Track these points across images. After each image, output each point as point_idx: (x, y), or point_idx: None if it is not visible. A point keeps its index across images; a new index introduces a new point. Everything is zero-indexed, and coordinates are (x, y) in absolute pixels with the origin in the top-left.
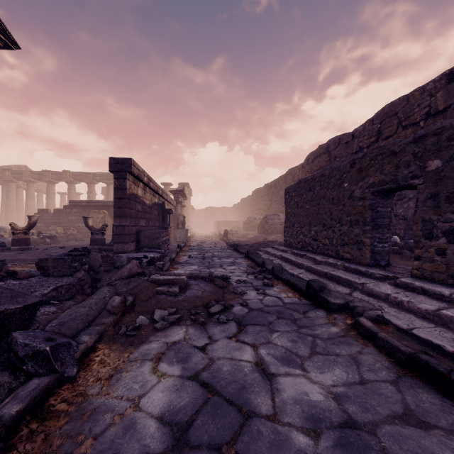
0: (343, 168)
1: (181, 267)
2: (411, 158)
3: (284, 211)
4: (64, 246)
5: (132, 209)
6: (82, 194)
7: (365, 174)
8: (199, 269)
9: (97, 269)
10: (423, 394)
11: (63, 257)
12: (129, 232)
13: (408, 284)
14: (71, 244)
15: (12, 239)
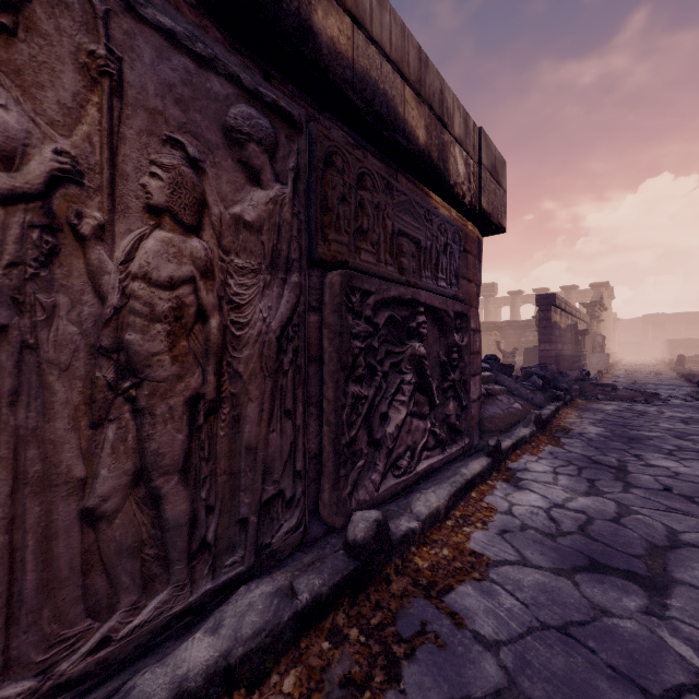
0: None
1: None
2: None
3: None
4: None
5: (553, 335)
6: None
7: None
8: None
9: (554, 375)
10: None
11: (536, 367)
12: (551, 355)
13: None
14: None
15: None
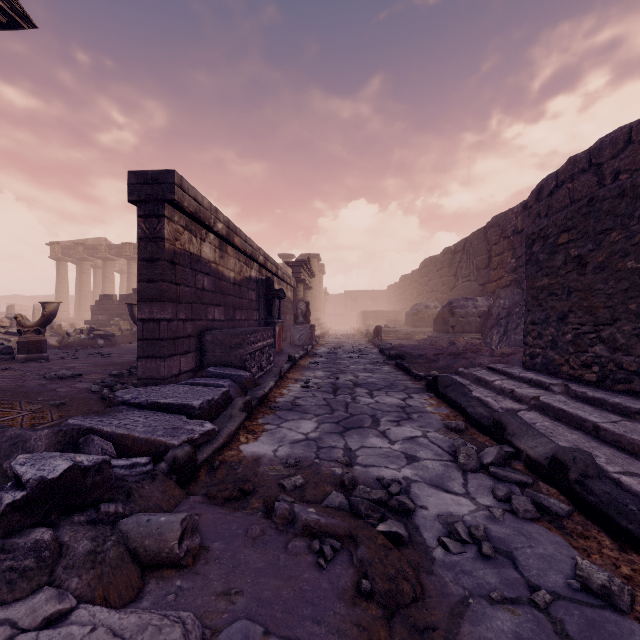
0: None
1: (274, 427)
2: None
3: (483, 292)
4: (110, 353)
5: (183, 285)
6: None
7: None
8: (317, 439)
9: None
10: None
11: None
12: (173, 333)
13: None
14: (130, 348)
15: (17, 342)
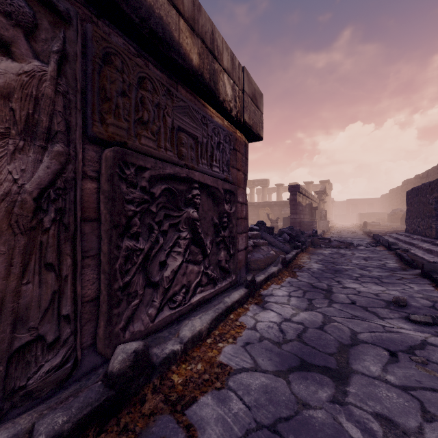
0: (427, 186)
1: None
2: None
3: None
4: None
5: (298, 210)
6: None
7: (433, 191)
8: None
9: (297, 233)
10: (393, 257)
11: (287, 228)
12: (297, 221)
13: (434, 243)
14: None
15: None
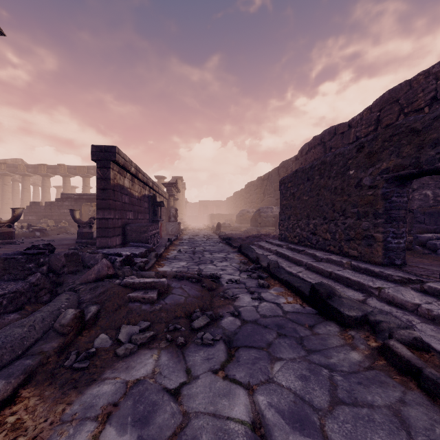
0: (348, 153)
1: (168, 264)
2: (439, 136)
3: (277, 203)
4: (52, 239)
5: (117, 201)
6: (78, 187)
7: (377, 158)
8: (187, 266)
9: (59, 271)
10: None
11: (16, 256)
12: (113, 225)
13: None
14: (60, 237)
15: None
